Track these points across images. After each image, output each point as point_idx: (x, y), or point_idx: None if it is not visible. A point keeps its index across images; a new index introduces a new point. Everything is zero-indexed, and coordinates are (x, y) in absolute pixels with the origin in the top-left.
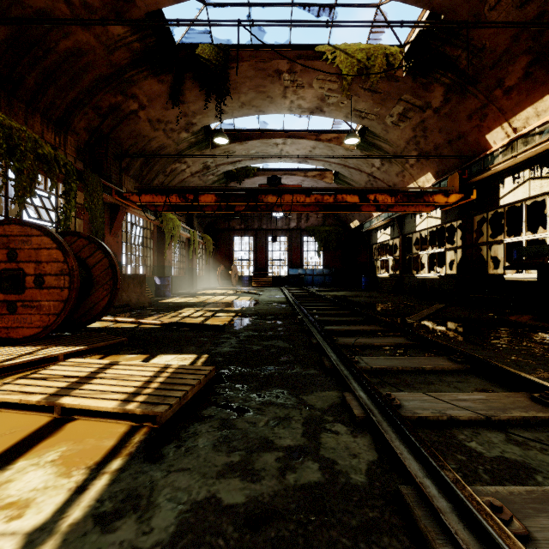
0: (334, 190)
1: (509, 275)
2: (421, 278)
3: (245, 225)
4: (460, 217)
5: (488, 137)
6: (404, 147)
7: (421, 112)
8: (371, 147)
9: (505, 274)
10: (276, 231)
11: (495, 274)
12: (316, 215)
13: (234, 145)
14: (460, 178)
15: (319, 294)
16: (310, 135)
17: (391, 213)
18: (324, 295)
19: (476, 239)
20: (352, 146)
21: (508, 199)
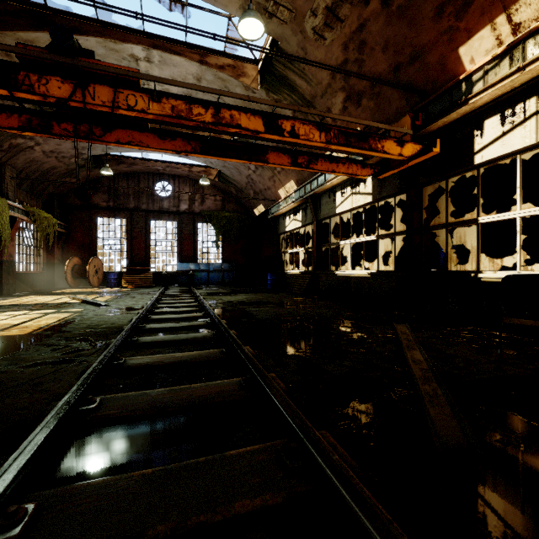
0: (217, 102)
1: (495, 274)
2: (343, 276)
3: (115, 202)
4: (403, 189)
5: (463, 51)
6: (327, 86)
7: (362, 5)
8: (281, 84)
9: (482, 272)
10: (161, 213)
11: (462, 271)
12: (214, 197)
13: (48, 37)
14: (411, 125)
15: (202, 304)
16: (190, 52)
17: (304, 191)
18: (207, 307)
19: (425, 221)
20: (255, 83)
21: (491, 152)
